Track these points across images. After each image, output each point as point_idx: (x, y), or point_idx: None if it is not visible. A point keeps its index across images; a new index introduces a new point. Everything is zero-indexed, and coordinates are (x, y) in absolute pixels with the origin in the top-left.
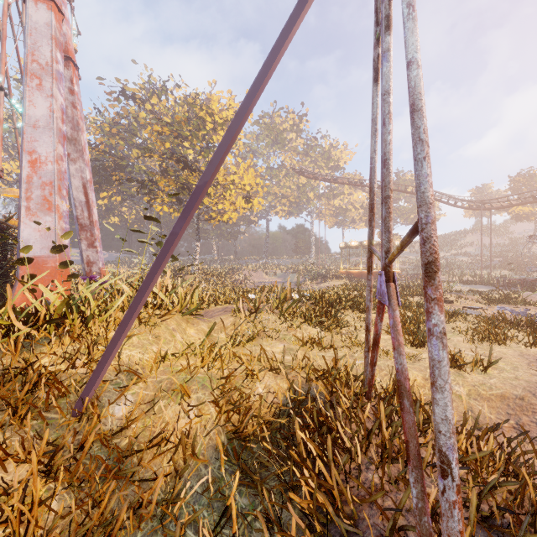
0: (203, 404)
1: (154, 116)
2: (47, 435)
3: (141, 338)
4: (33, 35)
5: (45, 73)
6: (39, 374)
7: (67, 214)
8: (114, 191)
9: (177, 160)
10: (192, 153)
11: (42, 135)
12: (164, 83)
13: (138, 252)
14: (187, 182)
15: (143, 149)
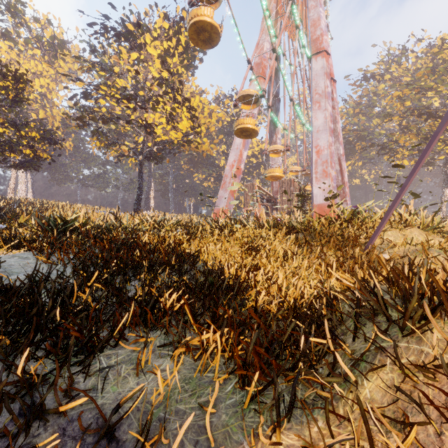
0: (437, 255)
1: (393, 82)
2: (358, 249)
3: (393, 234)
4: (315, 79)
5: (321, 97)
6: (348, 235)
7: (334, 177)
8: (356, 158)
9: (418, 115)
10: (437, 100)
11: (321, 135)
12: (404, 47)
13: (386, 191)
14: (430, 131)
15: (381, 116)
